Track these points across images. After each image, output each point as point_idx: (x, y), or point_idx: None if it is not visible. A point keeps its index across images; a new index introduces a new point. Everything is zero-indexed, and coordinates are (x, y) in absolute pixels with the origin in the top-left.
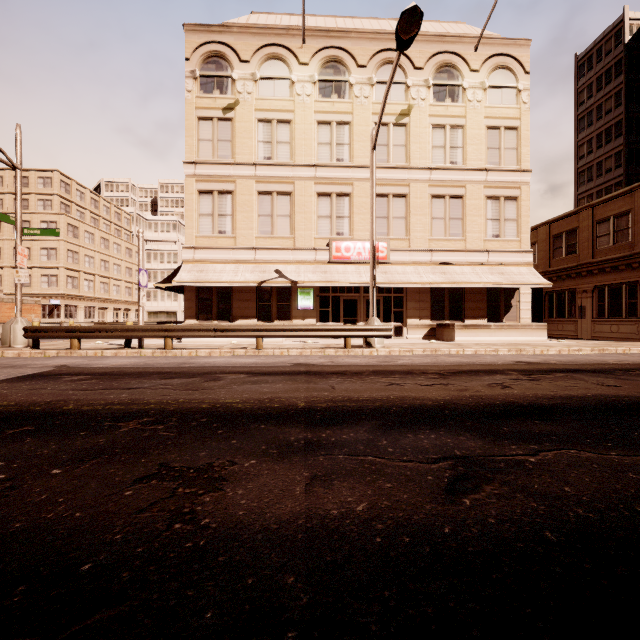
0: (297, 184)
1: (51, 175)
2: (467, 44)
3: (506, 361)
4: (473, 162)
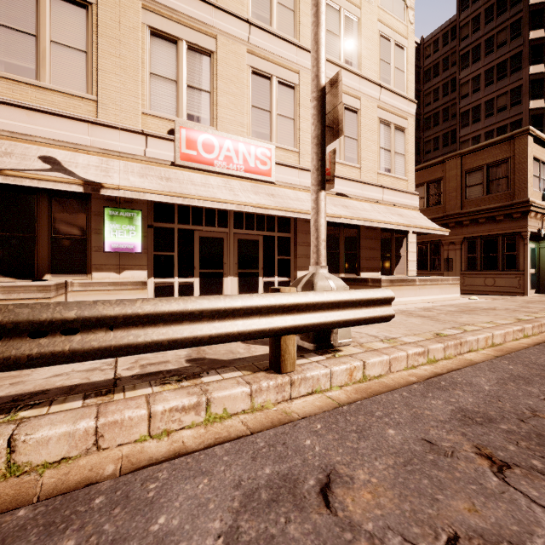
0: None
1: None
2: None
3: None
4: (368, 71)
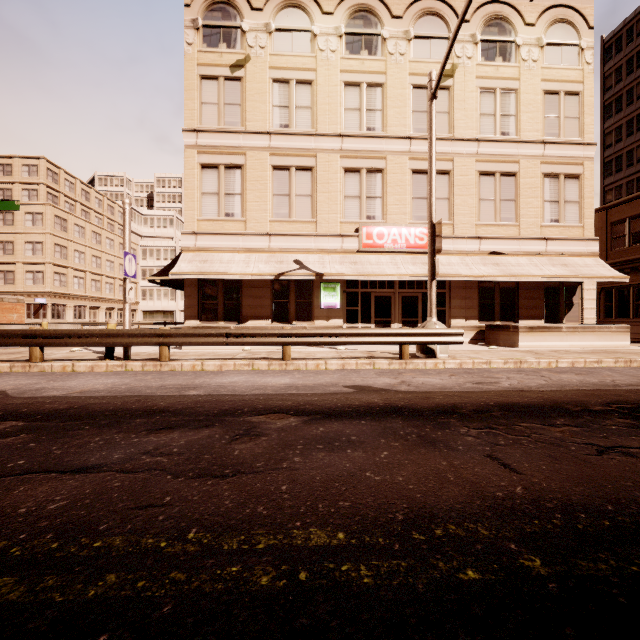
0: (320, 157)
1: (37, 163)
2: None
3: None
4: (528, 133)
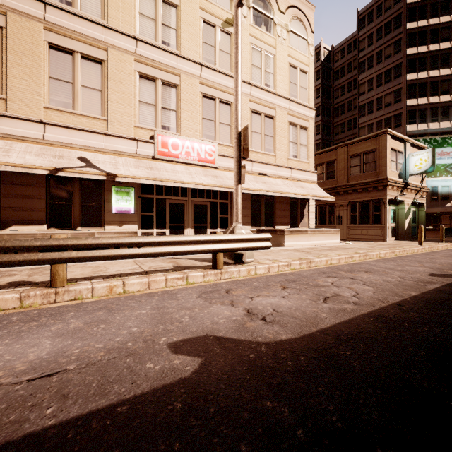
0: (111, 53)
1: None
2: None
3: (424, 275)
4: (281, 90)
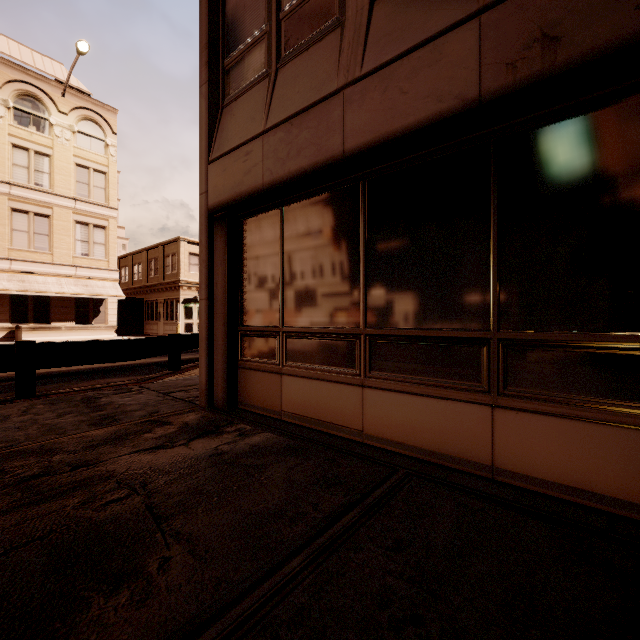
0: None
1: None
2: (55, 87)
3: None
4: (62, 189)
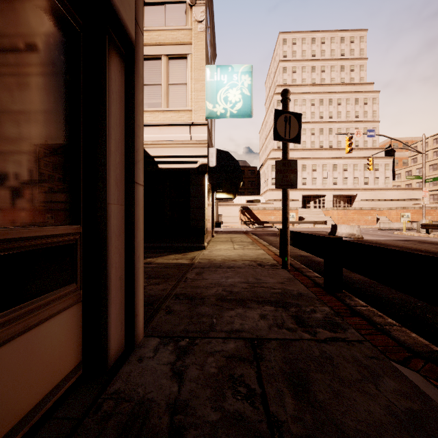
0: None
1: None
2: None
3: None
4: None
